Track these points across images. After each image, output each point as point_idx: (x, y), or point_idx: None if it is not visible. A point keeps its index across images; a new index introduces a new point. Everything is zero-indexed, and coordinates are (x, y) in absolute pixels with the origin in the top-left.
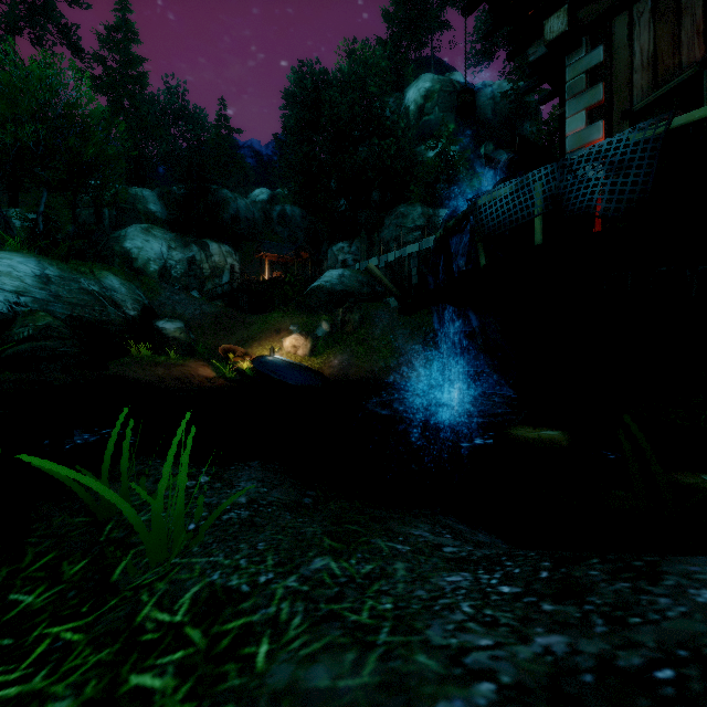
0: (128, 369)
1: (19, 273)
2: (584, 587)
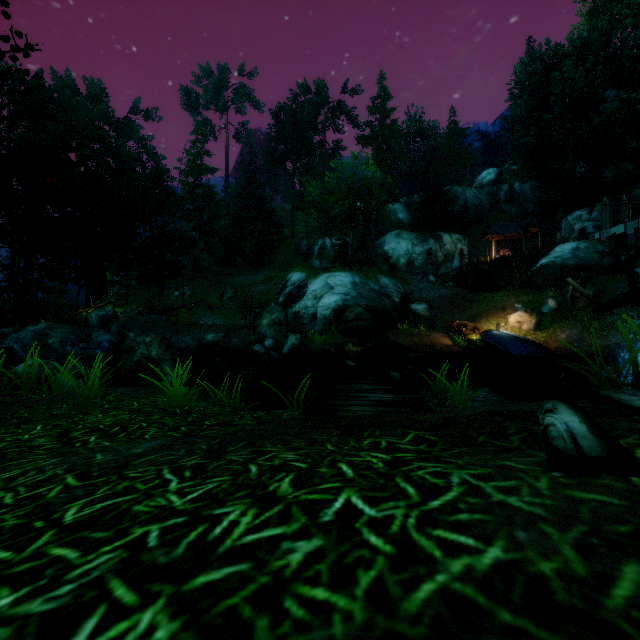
0: (398, 338)
1: (344, 283)
2: None
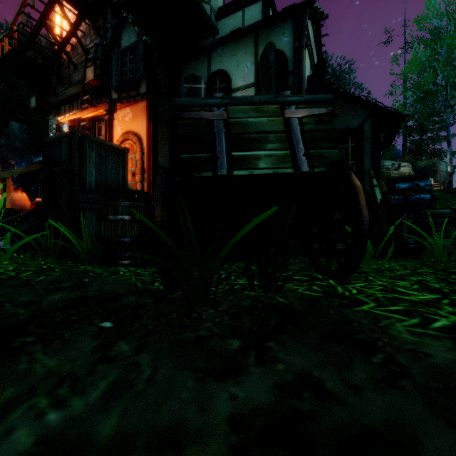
0: None
1: None
2: None
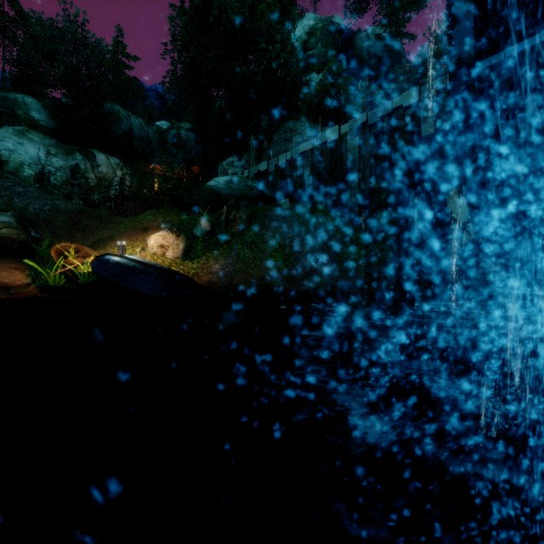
0: None
1: None
2: None
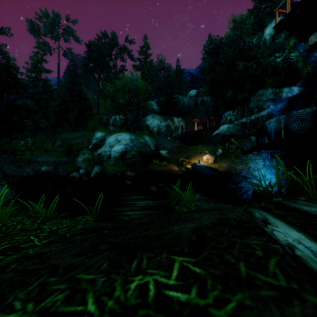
0: (154, 167)
1: (126, 139)
2: None
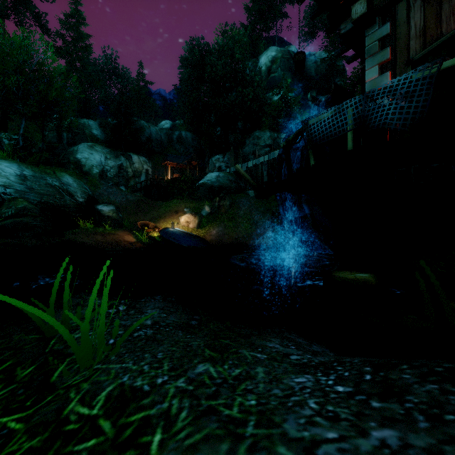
0: (78, 236)
1: (6, 173)
2: (401, 387)
